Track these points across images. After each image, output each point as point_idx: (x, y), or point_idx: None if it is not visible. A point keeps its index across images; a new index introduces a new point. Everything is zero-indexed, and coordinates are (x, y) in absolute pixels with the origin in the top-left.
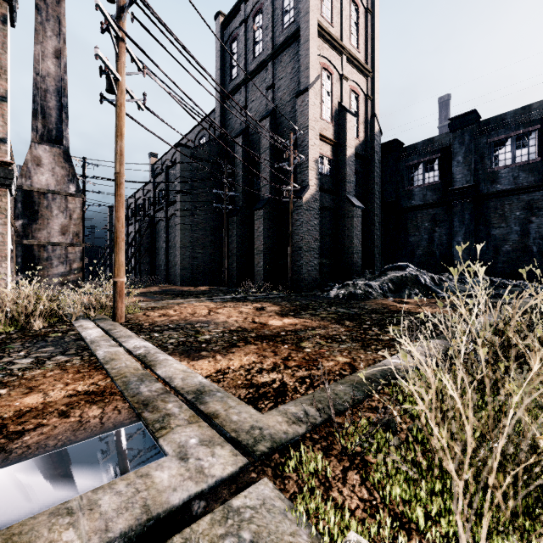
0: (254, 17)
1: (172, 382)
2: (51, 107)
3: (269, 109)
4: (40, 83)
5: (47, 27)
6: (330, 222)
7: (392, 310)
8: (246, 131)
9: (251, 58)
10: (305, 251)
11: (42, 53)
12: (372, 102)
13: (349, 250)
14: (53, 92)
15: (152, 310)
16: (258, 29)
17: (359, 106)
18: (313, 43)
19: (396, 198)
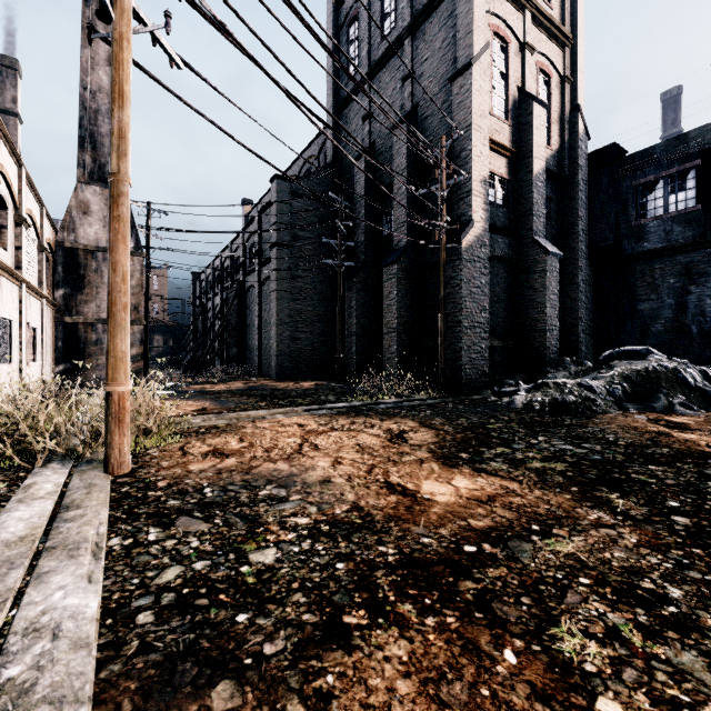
0: None
1: None
2: (103, 133)
3: (405, 110)
4: (89, 101)
5: (98, 24)
6: (505, 281)
7: (678, 449)
8: (370, 149)
9: (378, 40)
10: (465, 328)
11: (92, 59)
12: (572, 87)
13: (537, 326)
14: (105, 112)
15: (203, 435)
16: None
17: (551, 94)
18: None
19: (614, 241)
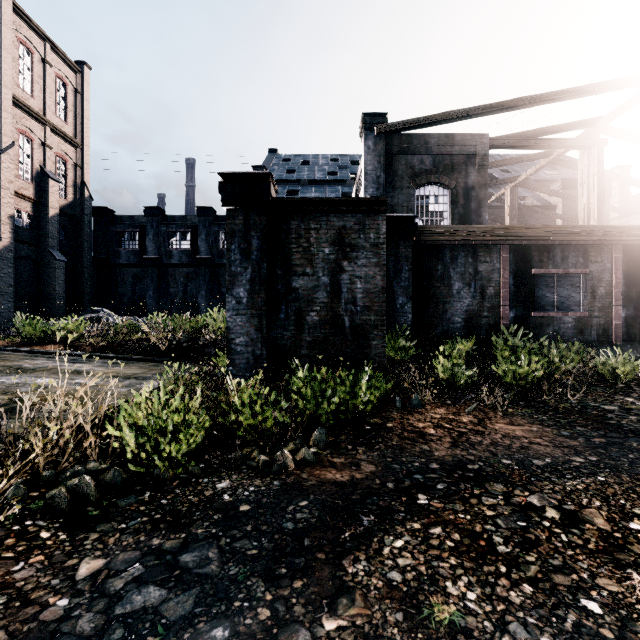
0: None
1: None
2: None
3: None
4: None
5: None
6: (31, 270)
7: None
8: None
9: None
10: None
11: None
12: (82, 170)
13: (51, 296)
14: None
15: None
16: None
17: (67, 171)
18: (7, 113)
19: (108, 255)
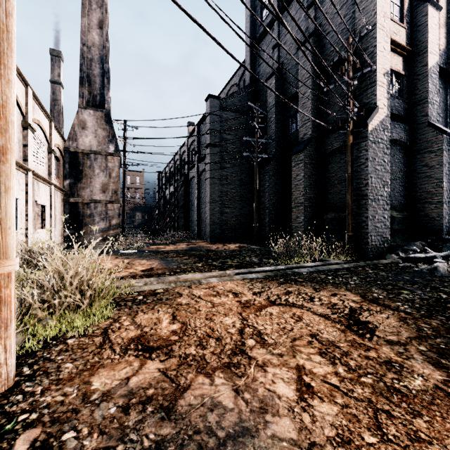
0: None
1: None
2: (95, 74)
3: (309, 32)
4: (86, 53)
5: (92, 1)
6: (400, 161)
7: None
8: (279, 69)
9: None
10: (371, 200)
11: (88, 25)
12: None
13: (433, 198)
14: (97, 60)
15: (138, 305)
16: None
17: (438, 2)
18: None
19: None
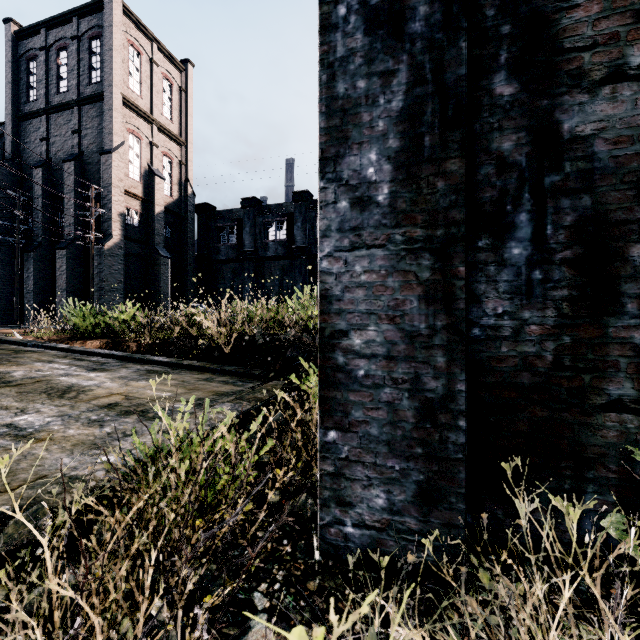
0: (59, 51)
1: None
2: None
3: (75, 152)
4: None
5: None
6: (140, 267)
7: None
8: (48, 164)
9: (54, 90)
10: (107, 291)
11: None
12: (186, 168)
13: (157, 292)
14: None
15: None
16: (63, 65)
17: (173, 169)
18: (117, 113)
19: (209, 252)
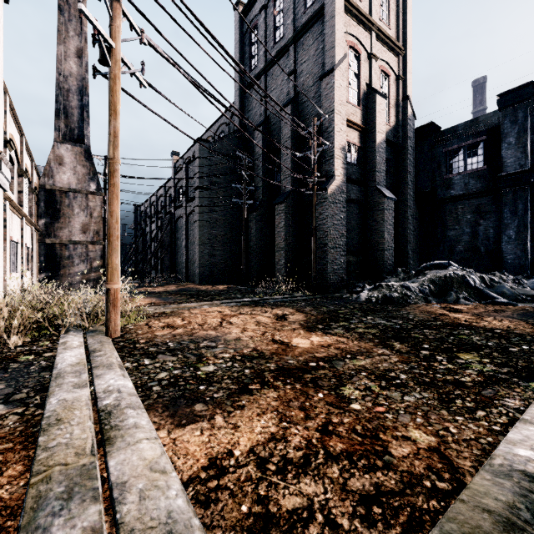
0: (275, 1)
1: (121, 502)
2: (73, 106)
3: (290, 96)
4: (62, 83)
5: (69, 27)
6: (357, 216)
7: (446, 322)
8: (266, 122)
9: (271, 44)
10: (330, 248)
11: (65, 53)
12: (404, 83)
13: (379, 246)
14: (75, 91)
15: (158, 317)
16: (278, 13)
17: (389, 88)
18: (339, 19)
19: (432, 188)
